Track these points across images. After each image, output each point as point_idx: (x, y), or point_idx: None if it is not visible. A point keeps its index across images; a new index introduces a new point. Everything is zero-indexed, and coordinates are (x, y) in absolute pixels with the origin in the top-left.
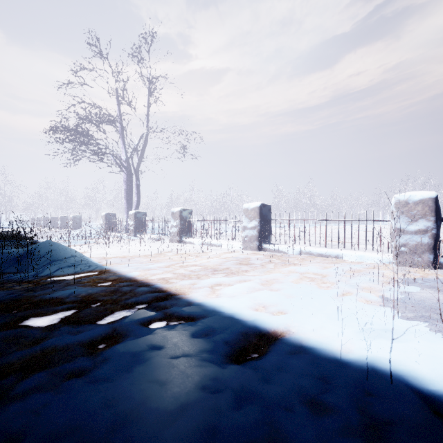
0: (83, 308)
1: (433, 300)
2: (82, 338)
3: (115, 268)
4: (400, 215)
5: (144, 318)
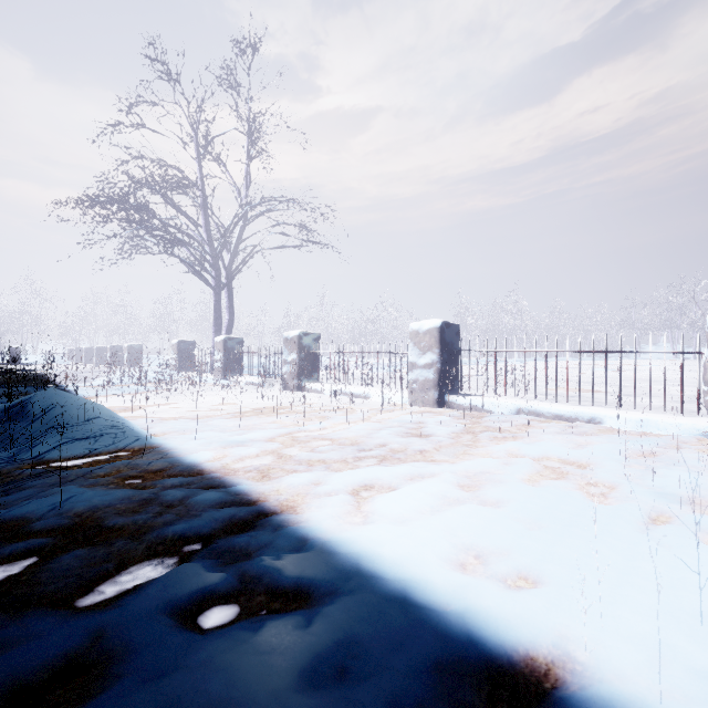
0: (61, 551)
1: None
2: None
3: (169, 444)
4: None
5: (184, 595)
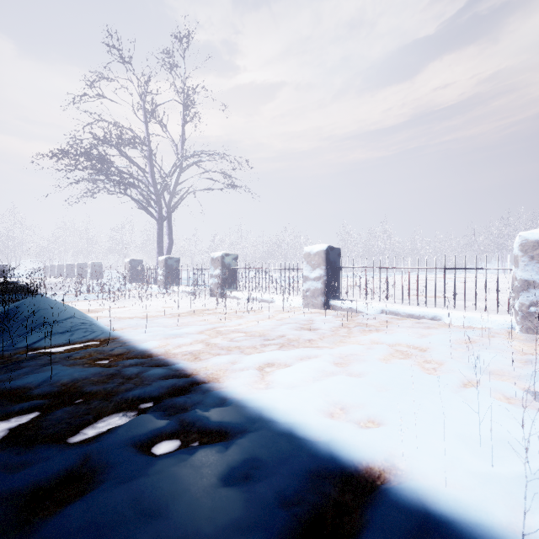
0: (54, 408)
1: None
2: (20, 483)
3: (126, 336)
4: (528, 261)
5: (143, 433)
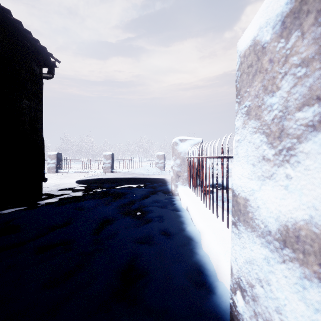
0: None
1: (99, 175)
2: None
3: None
4: (104, 158)
5: None
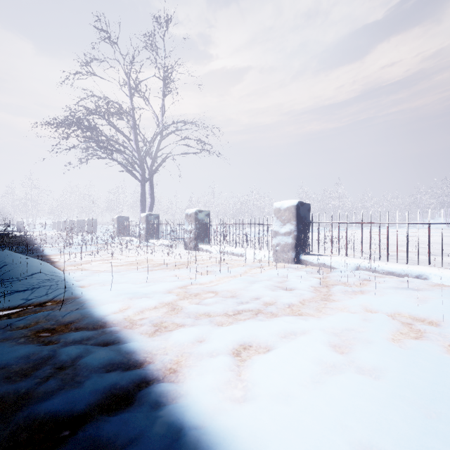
0: None
1: None
2: None
3: (89, 295)
4: None
5: None
